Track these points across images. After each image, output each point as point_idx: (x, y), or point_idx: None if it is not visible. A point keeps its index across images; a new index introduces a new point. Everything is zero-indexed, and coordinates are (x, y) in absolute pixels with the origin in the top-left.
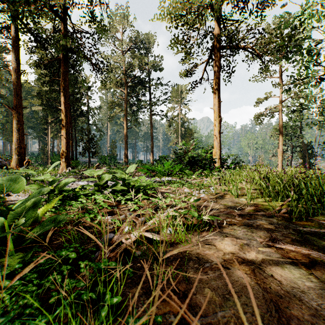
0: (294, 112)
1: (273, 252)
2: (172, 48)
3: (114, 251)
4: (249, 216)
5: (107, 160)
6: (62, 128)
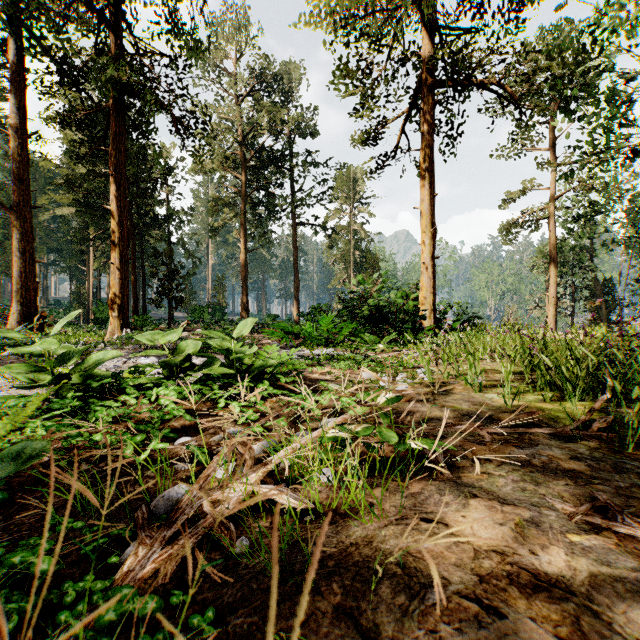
0: (579, 219)
1: (614, 548)
2: (336, 87)
3: (177, 541)
4: (516, 436)
5: (206, 315)
6: (113, 248)
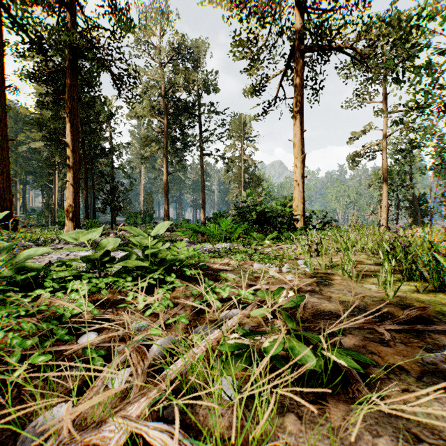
0: (403, 151)
1: None
2: (232, 52)
3: None
4: (415, 334)
5: (139, 219)
6: (68, 170)
